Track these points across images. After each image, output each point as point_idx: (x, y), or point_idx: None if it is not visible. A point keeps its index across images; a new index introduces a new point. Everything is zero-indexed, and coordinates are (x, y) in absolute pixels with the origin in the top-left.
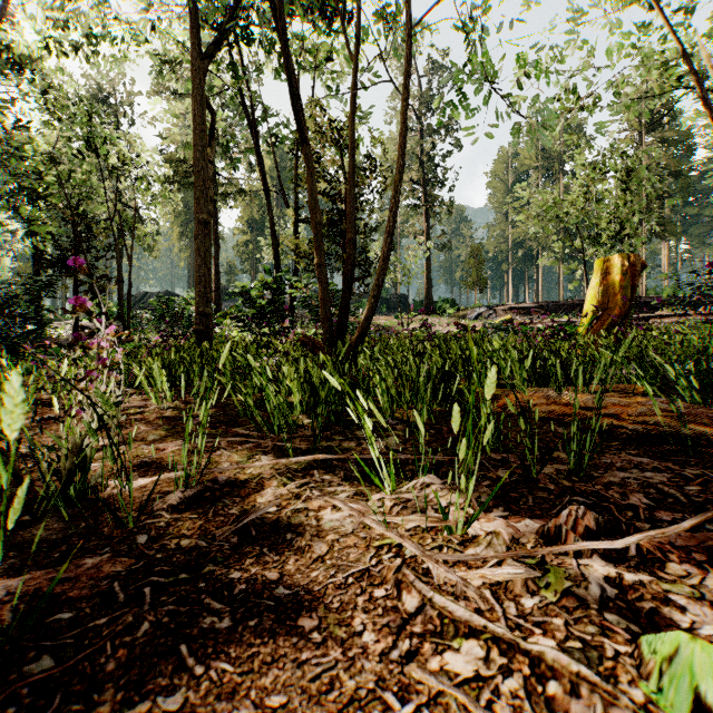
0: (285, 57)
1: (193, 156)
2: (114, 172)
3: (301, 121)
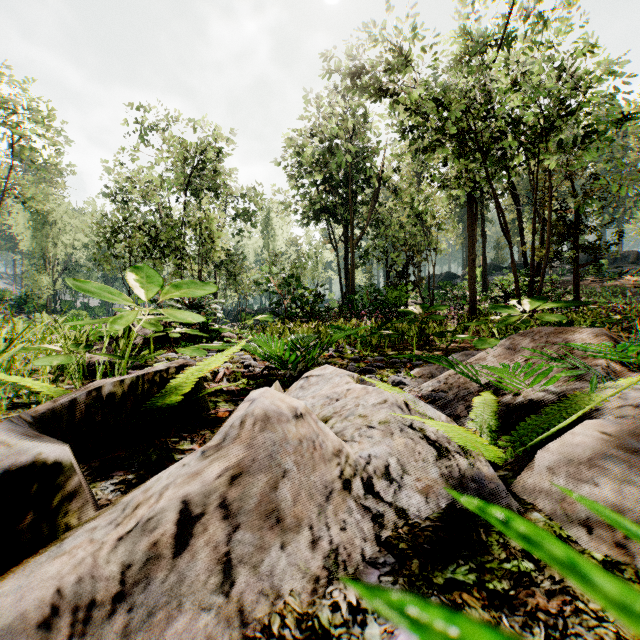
0: (500, 221)
1: (468, 230)
2: (426, 226)
3: (507, 237)
